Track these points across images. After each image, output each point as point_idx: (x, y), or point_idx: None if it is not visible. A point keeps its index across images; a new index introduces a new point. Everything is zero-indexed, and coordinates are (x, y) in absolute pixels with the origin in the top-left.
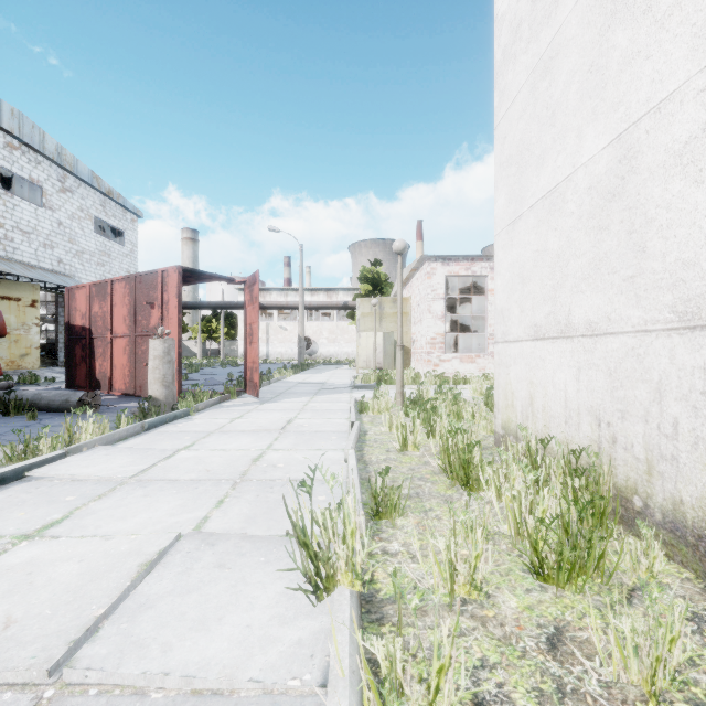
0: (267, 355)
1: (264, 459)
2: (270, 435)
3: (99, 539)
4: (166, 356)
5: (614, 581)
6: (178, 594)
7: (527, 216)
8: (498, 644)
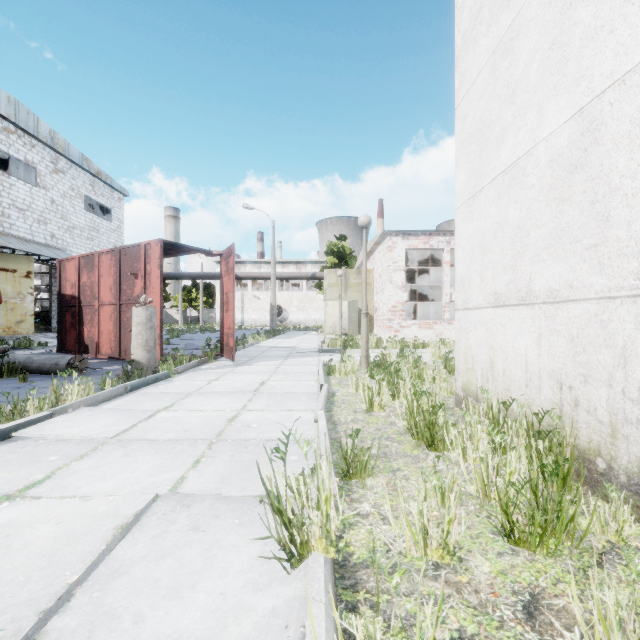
0: (242, 322)
1: (238, 419)
2: (245, 396)
3: (78, 501)
4: (148, 323)
5: (584, 544)
6: (152, 558)
7: (488, 190)
8: (474, 613)
